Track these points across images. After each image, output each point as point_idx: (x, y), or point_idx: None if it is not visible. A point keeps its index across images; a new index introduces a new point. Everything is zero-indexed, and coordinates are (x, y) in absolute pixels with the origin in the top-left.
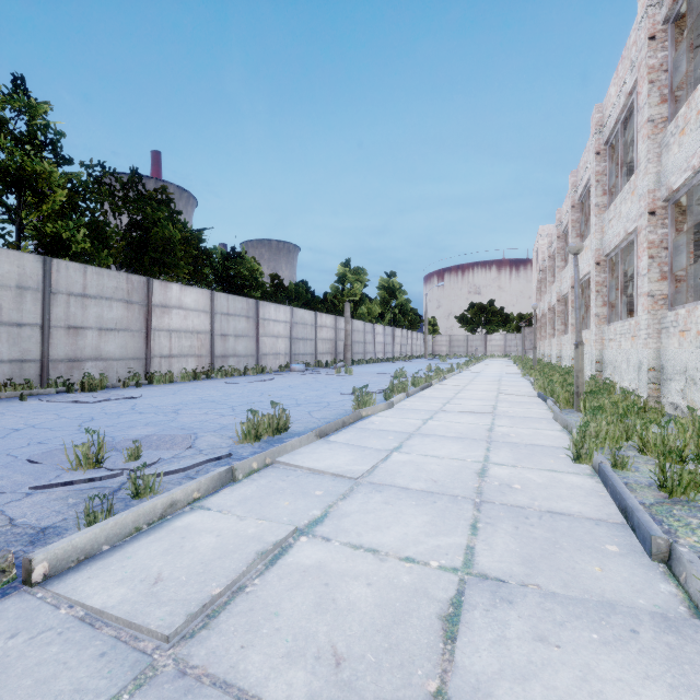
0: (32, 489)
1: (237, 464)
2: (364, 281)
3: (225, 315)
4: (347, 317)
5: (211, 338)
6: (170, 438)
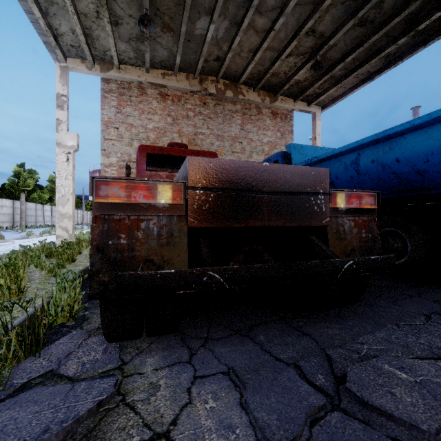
0: None
1: None
2: (36, 178)
3: None
4: (22, 201)
5: None
6: None
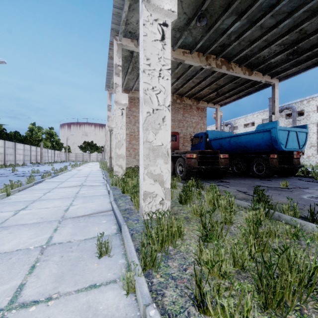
0: (53, 171)
1: (71, 169)
2: (43, 132)
3: (7, 148)
4: (42, 147)
5: (4, 155)
6: (54, 169)
